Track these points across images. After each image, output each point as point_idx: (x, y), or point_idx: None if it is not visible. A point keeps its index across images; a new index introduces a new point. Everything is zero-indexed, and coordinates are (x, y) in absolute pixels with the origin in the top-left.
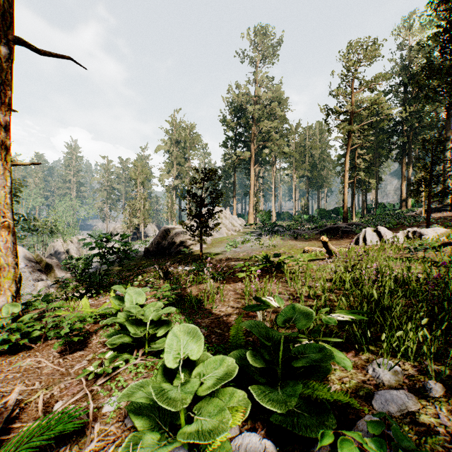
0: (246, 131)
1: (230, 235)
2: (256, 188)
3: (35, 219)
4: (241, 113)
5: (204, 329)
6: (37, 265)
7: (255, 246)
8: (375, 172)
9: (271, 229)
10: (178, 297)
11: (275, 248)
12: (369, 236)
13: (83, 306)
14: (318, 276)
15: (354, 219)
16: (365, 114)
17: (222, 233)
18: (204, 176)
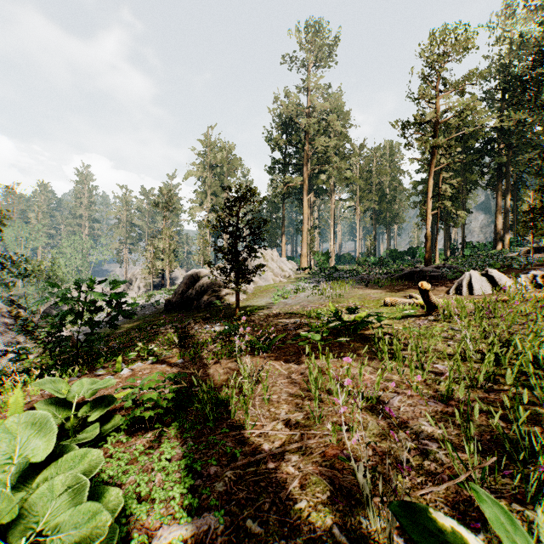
0: (298, 153)
1: (278, 282)
2: (311, 224)
3: (28, 262)
4: (291, 129)
5: (217, 514)
6: (14, 322)
7: (312, 297)
8: (461, 203)
9: (331, 274)
10: (189, 386)
11: (340, 299)
12: (477, 283)
13: (11, 406)
14: (430, 347)
15: (437, 261)
16: (455, 123)
17: (267, 279)
18: (242, 196)
